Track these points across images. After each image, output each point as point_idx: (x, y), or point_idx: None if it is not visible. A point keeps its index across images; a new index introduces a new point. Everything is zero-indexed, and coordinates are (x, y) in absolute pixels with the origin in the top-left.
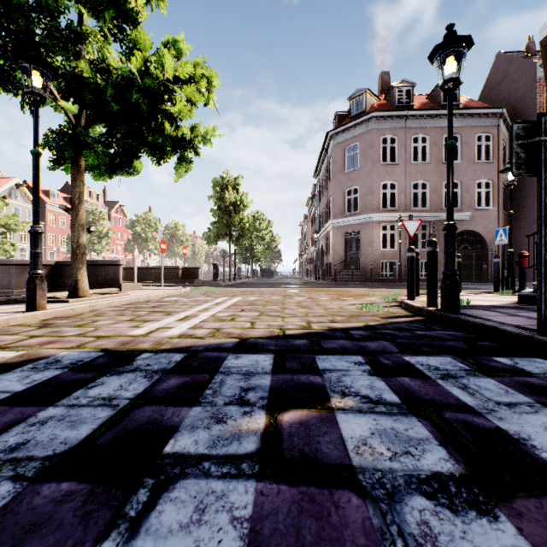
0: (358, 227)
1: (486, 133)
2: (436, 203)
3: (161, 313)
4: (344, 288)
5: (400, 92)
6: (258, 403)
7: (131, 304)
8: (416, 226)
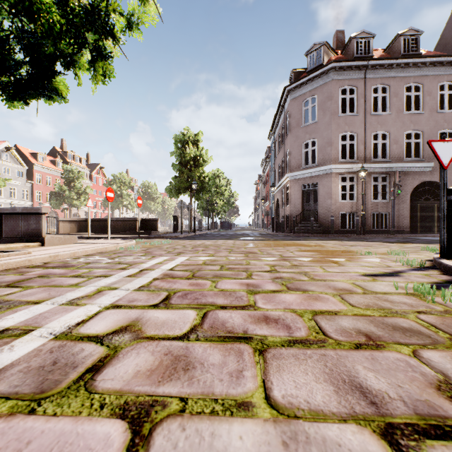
0: (316, 179)
1: (449, 82)
2: (397, 154)
3: None
4: (310, 241)
5: (359, 44)
6: None
7: None
8: None
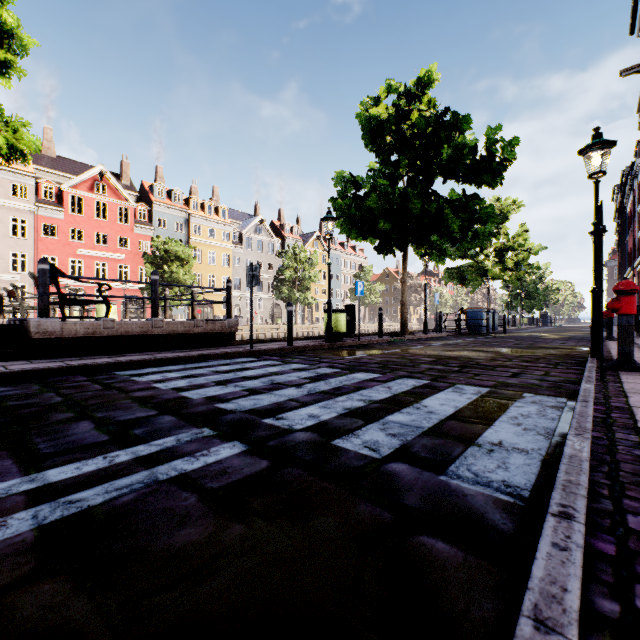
0: None
1: None
2: None
3: None
4: None
5: None
6: None
7: None
8: None
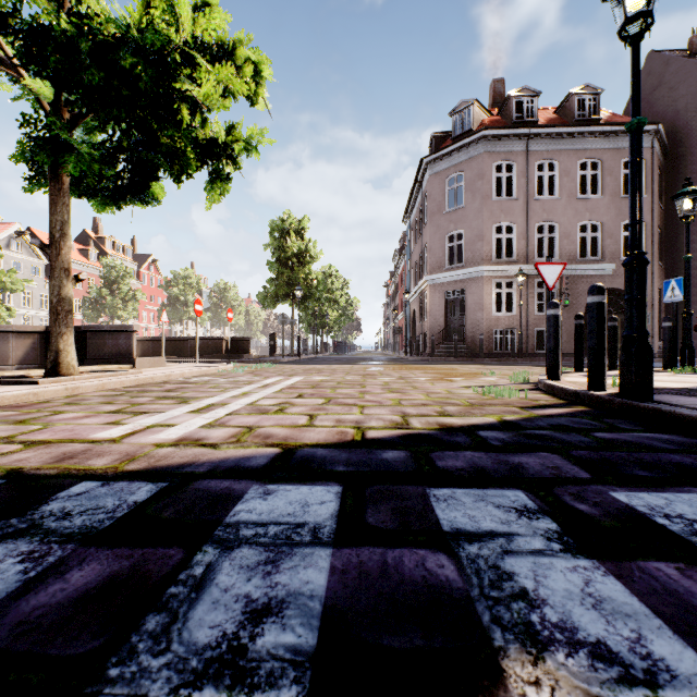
0: (463, 285)
1: None
2: (568, 252)
3: (172, 399)
4: (446, 365)
5: (519, 104)
6: (279, 692)
7: (137, 386)
8: (557, 273)
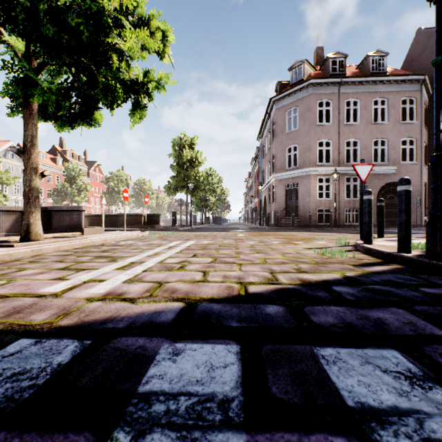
0: (297, 180)
1: (410, 97)
2: (366, 159)
3: (105, 258)
4: (288, 232)
5: (334, 62)
6: None
7: (82, 248)
8: (368, 171)
